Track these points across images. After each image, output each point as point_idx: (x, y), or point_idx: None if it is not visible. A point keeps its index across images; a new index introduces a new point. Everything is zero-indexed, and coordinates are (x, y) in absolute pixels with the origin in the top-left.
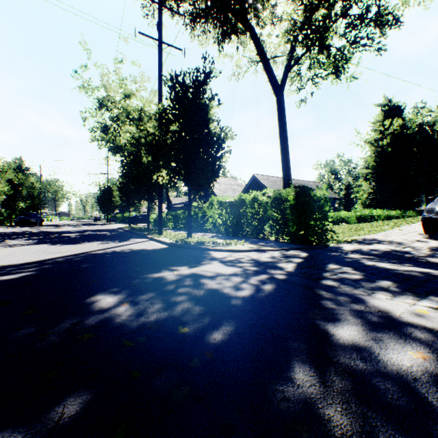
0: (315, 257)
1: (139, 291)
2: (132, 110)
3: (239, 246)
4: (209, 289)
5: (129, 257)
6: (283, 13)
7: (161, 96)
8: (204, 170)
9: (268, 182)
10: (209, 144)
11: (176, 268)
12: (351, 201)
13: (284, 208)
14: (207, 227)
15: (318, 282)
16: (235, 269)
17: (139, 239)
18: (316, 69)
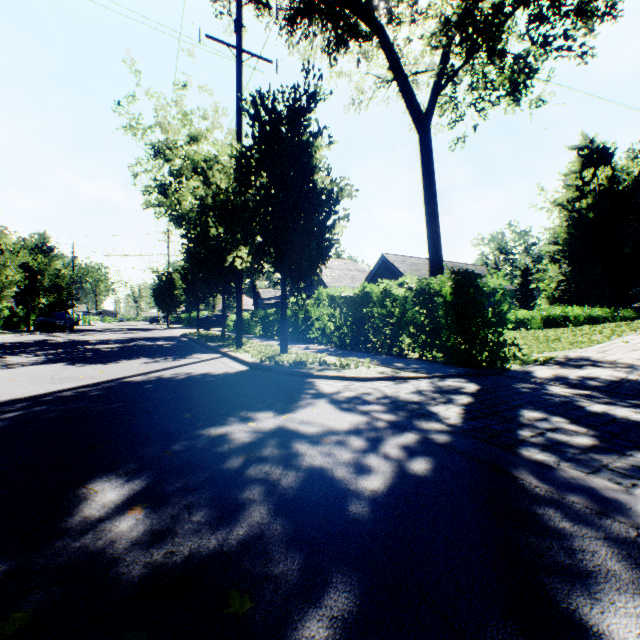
0: (494, 394)
1: (174, 471)
2: (201, 160)
3: (361, 369)
4: (308, 467)
5: (179, 390)
6: (429, 6)
7: (240, 133)
8: (305, 247)
9: (405, 265)
10: (313, 206)
11: (254, 415)
12: (530, 294)
13: (434, 307)
14: (312, 335)
15: (514, 454)
16: (356, 418)
17: (207, 354)
18: (481, 90)
